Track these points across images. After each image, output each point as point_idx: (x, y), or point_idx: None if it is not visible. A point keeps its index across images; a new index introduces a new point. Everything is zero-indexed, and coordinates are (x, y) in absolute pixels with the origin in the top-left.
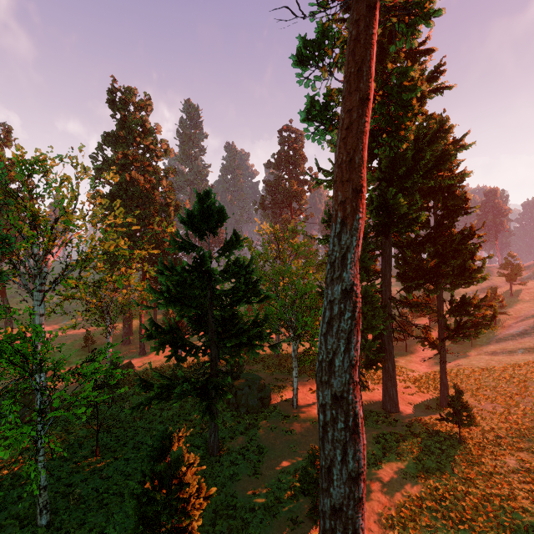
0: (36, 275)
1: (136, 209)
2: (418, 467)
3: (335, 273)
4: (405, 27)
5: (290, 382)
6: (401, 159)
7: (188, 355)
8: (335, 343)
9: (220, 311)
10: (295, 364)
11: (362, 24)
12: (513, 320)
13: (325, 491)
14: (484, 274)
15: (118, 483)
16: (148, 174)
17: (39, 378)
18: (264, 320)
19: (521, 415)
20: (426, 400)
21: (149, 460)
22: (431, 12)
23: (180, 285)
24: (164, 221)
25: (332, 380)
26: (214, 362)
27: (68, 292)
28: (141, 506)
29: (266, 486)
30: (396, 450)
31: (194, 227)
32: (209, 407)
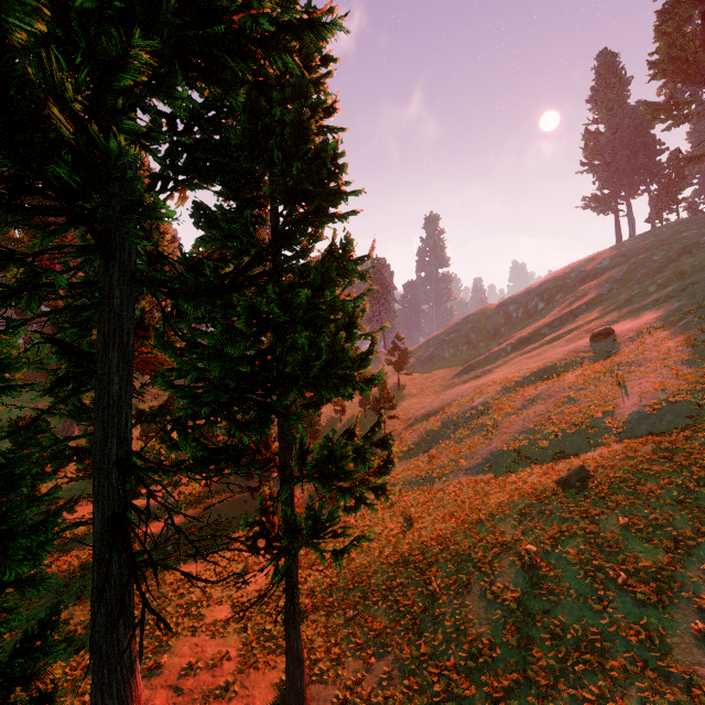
0: None
1: None
2: None
3: None
4: None
5: None
6: None
7: None
8: None
9: None
10: None
11: None
12: (403, 425)
13: None
14: (374, 374)
15: None
16: None
17: None
18: None
19: (441, 700)
20: (256, 704)
21: None
22: None
23: None
24: None
25: None
26: None
27: None
28: None
29: None
30: None
31: None
32: None
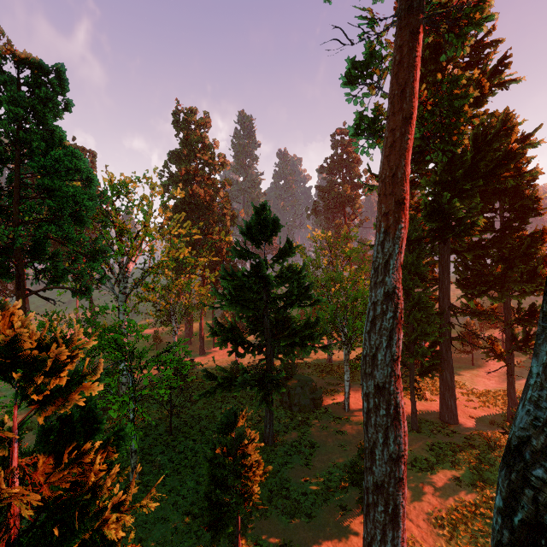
0: (120, 280)
1: (197, 220)
2: (474, 477)
3: (378, 277)
4: (455, 38)
5: (342, 387)
6: (459, 162)
7: (247, 351)
8: (378, 339)
9: (275, 314)
10: (347, 368)
11: (405, 49)
12: None
13: (369, 470)
14: None
15: (189, 458)
16: (207, 187)
17: (131, 362)
18: (315, 323)
19: None
20: (491, 416)
21: (218, 433)
22: (483, 18)
23: (240, 289)
24: (222, 230)
25: (375, 372)
26: (269, 360)
27: (145, 294)
28: (211, 470)
29: (317, 476)
30: (451, 459)
31: (252, 237)
32: (265, 397)
